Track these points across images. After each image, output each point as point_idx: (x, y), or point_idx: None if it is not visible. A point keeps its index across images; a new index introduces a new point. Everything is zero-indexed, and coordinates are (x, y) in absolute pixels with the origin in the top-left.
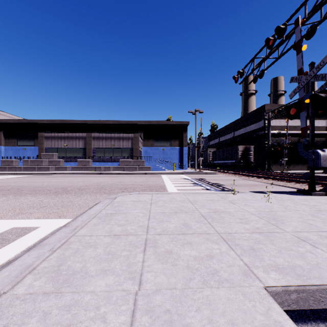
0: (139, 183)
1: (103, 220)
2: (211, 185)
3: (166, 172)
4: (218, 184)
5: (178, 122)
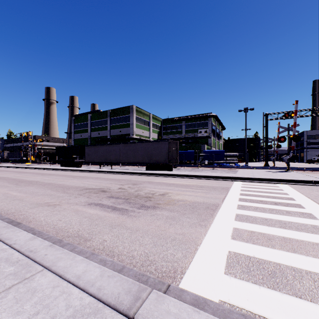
0: None
1: None
2: None
3: None
4: None
5: None
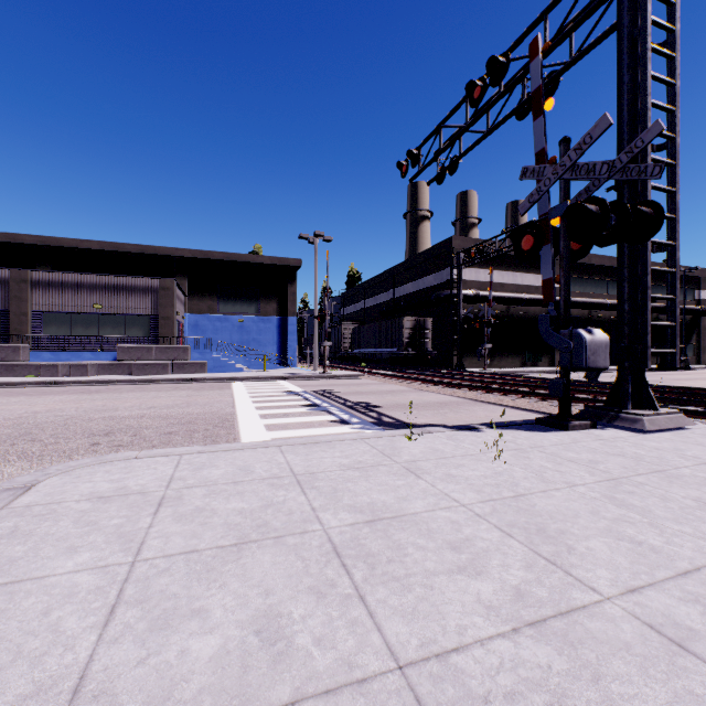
0: (162, 410)
1: None
2: (351, 408)
3: (246, 377)
4: (368, 406)
5: (276, 259)
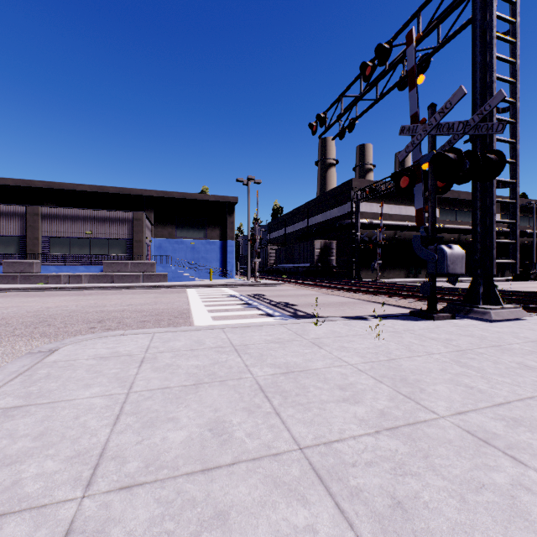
0: (137, 306)
1: None
2: (274, 306)
3: (197, 285)
4: (287, 304)
5: (219, 197)
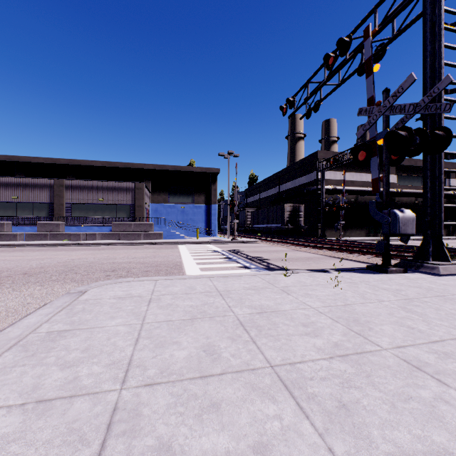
0: (140, 259)
1: (31, 355)
2: (250, 260)
3: (186, 242)
4: (261, 259)
5: (204, 169)
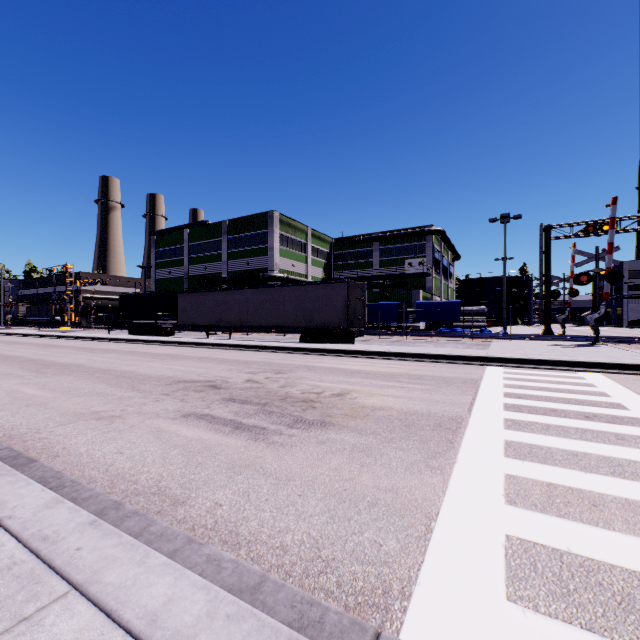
0: None
1: None
2: None
3: None
4: None
5: None
